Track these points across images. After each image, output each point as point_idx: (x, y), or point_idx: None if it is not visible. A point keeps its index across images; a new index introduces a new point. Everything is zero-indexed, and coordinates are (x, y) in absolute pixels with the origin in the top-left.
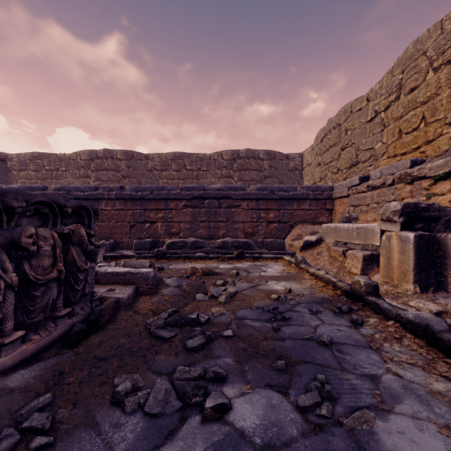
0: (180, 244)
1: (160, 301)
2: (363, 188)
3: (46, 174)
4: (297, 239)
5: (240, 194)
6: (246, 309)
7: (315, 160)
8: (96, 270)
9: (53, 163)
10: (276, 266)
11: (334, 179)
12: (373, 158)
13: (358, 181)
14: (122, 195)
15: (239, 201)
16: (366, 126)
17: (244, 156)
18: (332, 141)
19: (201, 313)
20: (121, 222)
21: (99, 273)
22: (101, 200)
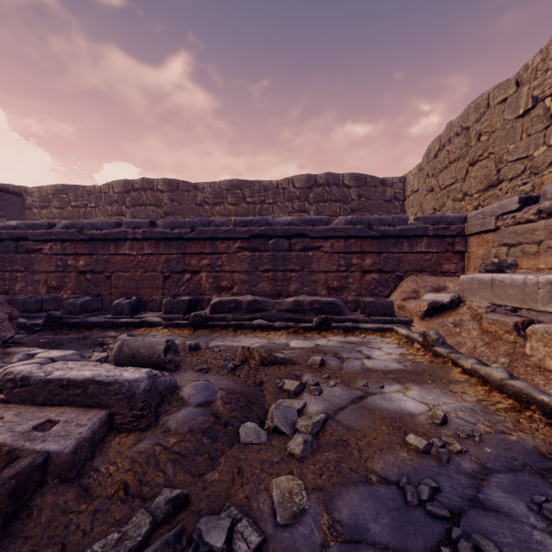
0: (231, 305)
1: (153, 452)
2: (528, 215)
3: (72, 212)
4: (410, 298)
5: (321, 229)
6: (356, 484)
7: (425, 184)
8: (28, 375)
9: (80, 197)
10: (385, 344)
11: (457, 209)
12: (530, 171)
13: (517, 204)
14: (152, 234)
15: (319, 241)
16: (515, 124)
17: (324, 183)
18: (455, 153)
19: (242, 515)
20: (151, 272)
21: (32, 381)
22: (123, 241)
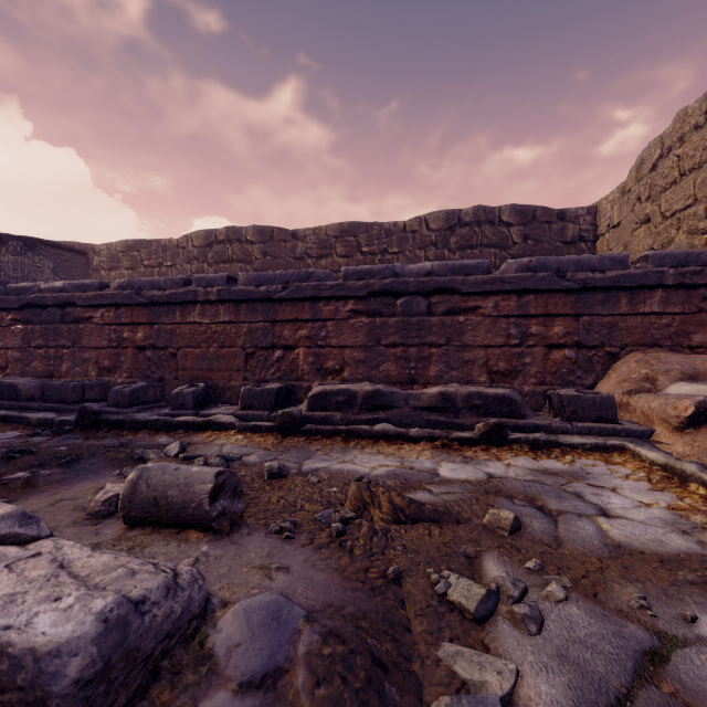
0: (339, 399)
1: None
2: None
3: (145, 273)
4: (641, 390)
5: (479, 281)
6: None
7: (633, 213)
8: None
9: (154, 254)
10: (623, 481)
11: (698, 245)
12: None
13: None
14: (229, 293)
15: (475, 299)
16: None
17: (471, 221)
18: (693, 158)
19: None
20: (229, 347)
21: None
22: (193, 305)
